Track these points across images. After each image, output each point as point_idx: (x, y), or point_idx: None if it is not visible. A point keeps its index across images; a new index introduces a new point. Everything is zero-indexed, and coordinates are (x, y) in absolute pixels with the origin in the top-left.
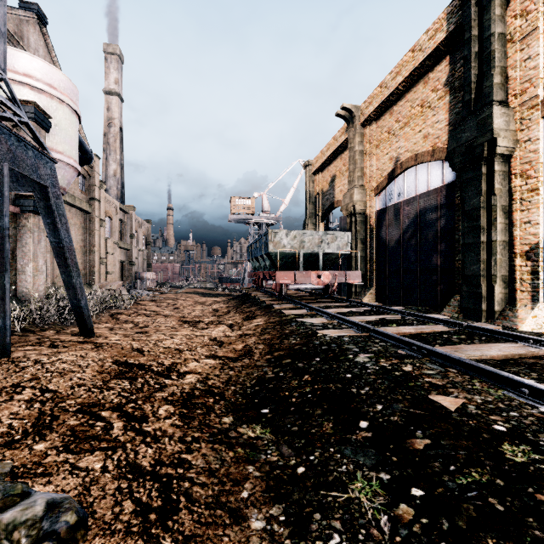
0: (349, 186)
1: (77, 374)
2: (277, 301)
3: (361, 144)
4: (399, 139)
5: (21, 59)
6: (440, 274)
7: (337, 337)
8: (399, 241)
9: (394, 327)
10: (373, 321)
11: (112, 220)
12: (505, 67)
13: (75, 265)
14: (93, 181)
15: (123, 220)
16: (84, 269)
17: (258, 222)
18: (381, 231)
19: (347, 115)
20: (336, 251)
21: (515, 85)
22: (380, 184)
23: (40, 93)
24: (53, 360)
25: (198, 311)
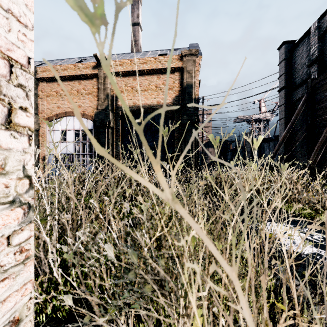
0: None
1: None
2: None
3: None
4: None
5: None
6: None
7: None
8: None
9: None
10: None
11: None
12: (37, 103)
13: None
14: None
15: None
16: None
17: None
18: None
19: None
20: None
21: (40, 110)
22: None
23: None
24: None
25: None
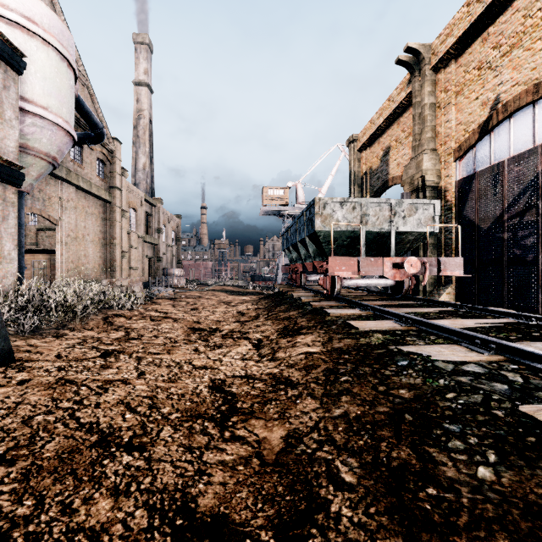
0: (414, 153)
1: None
2: (328, 302)
3: (432, 95)
4: (499, 72)
5: None
6: None
7: None
8: (499, 219)
9: None
10: None
11: (137, 212)
12: None
13: None
14: (114, 167)
15: (150, 213)
16: (103, 264)
17: (292, 214)
18: (465, 208)
19: (411, 60)
20: (415, 228)
21: None
22: (464, 142)
23: (14, 27)
24: None
25: (219, 314)
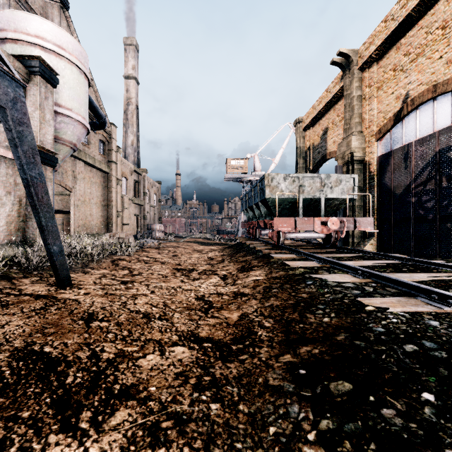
0: (345, 134)
1: None
2: (274, 250)
3: (359, 89)
4: (409, 74)
5: (33, 21)
6: None
7: (409, 316)
8: (408, 187)
9: None
10: (430, 282)
11: (128, 180)
12: None
13: (46, 205)
14: (111, 146)
15: (137, 180)
16: (103, 221)
17: (251, 180)
18: (384, 177)
19: (343, 61)
20: (340, 195)
21: None
22: (383, 127)
23: (50, 53)
24: None
25: (194, 259)
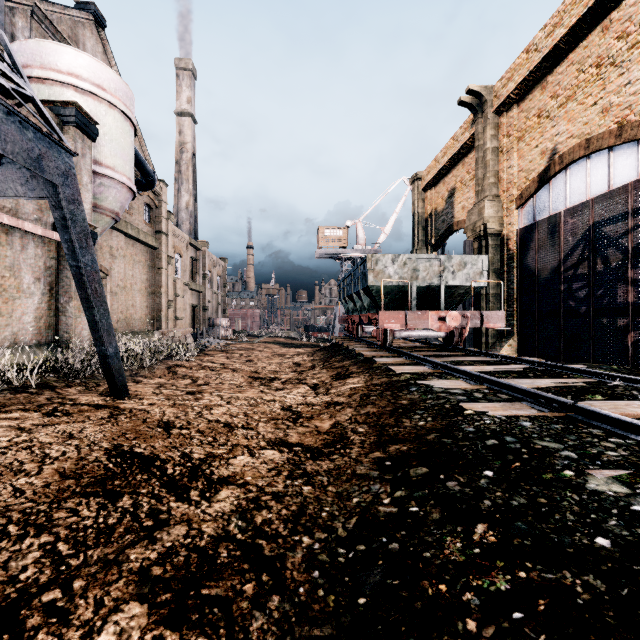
0: (477, 199)
1: (21, 479)
2: (380, 353)
3: (495, 139)
4: (556, 122)
5: (65, 55)
6: (633, 316)
7: (504, 418)
8: (556, 270)
9: (606, 402)
10: (551, 388)
11: (182, 257)
12: None
13: (100, 298)
14: (160, 211)
15: (195, 258)
16: (150, 314)
17: (352, 257)
18: (526, 257)
19: (473, 101)
20: (464, 283)
21: None
22: (525, 190)
23: (86, 95)
24: (14, 443)
25: (275, 365)
